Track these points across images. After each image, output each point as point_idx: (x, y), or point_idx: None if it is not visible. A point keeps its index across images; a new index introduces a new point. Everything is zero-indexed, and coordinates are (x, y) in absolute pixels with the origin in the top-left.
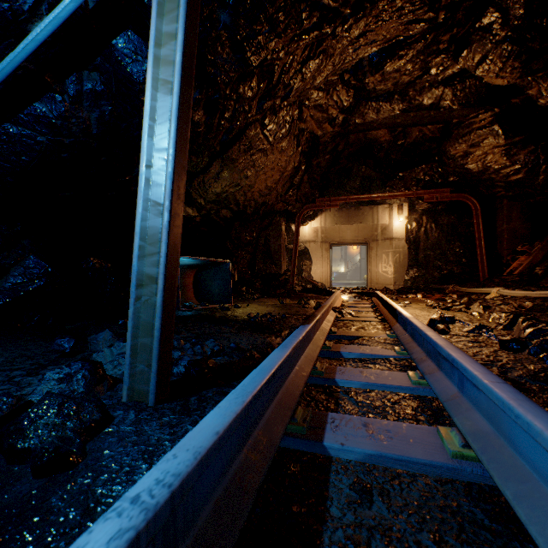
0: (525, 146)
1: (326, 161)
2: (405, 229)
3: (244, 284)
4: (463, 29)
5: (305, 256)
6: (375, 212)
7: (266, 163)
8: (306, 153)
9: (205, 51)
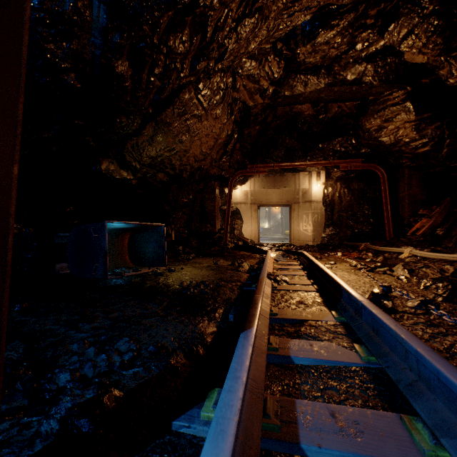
0: (432, 122)
1: (256, 131)
2: (322, 194)
3: (181, 243)
4: (391, 3)
5: (236, 216)
6: (297, 178)
7: (201, 129)
8: (238, 122)
9: None
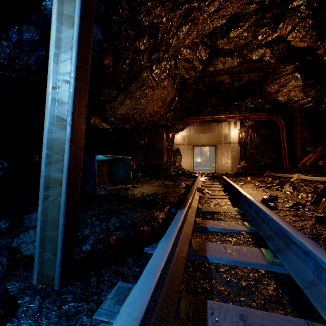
0: (314, 86)
1: (191, 95)
2: (238, 137)
3: (140, 171)
4: (280, 9)
5: (177, 153)
6: (220, 127)
7: (154, 95)
8: (178, 89)
9: (110, 12)
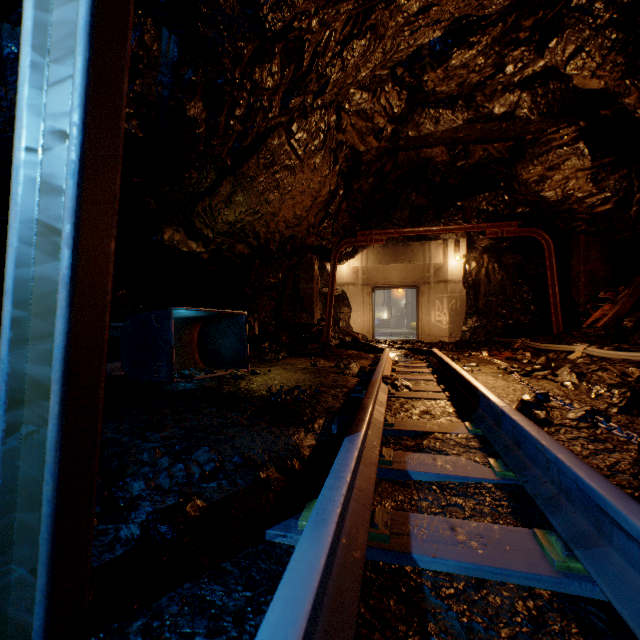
0: (616, 170)
1: (369, 185)
2: (462, 270)
3: (267, 339)
4: (552, 11)
5: (342, 302)
6: (427, 249)
7: (294, 185)
8: (345, 174)
9: None
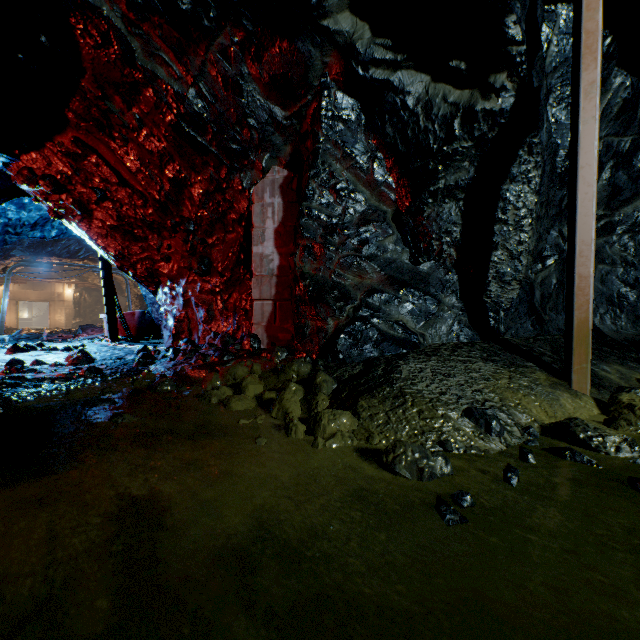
0: None
1: None
2: (73, 296)
3: None
4: None
5: None
6: (54, 285)
7: None
8: None
9: None
